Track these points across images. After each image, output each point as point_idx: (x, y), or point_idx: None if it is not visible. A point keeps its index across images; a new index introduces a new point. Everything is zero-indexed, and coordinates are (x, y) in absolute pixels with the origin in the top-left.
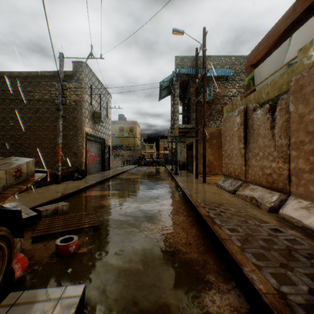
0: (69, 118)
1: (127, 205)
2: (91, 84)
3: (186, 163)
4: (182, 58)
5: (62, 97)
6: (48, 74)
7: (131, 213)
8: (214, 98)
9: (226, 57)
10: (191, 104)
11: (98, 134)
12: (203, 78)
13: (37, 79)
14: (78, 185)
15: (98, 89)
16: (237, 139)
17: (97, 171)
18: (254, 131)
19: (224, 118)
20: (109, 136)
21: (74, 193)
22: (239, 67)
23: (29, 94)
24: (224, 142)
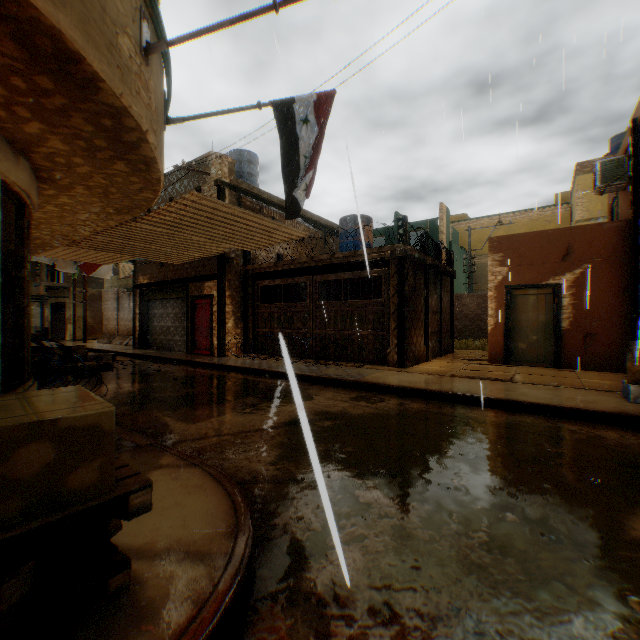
0: None
1: None
2: None
3: (52, 328)
4: None
5: None
6: None
7: None
8: None
9: None
10: None
11: None
12: None
13: None
14: None
15: None
16: (114, 308)
17: None
18: (124, 305)
19: (106, 291)
20: None
21: None
22: None
23: None
24: (106, 309)
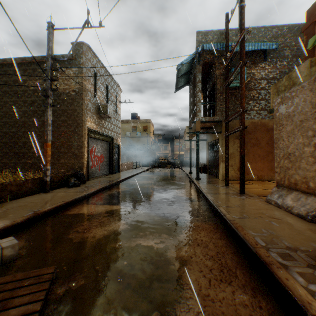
0: (68, 111)
1: (127, 240)
2: (96, 72)
3: (207, 165)
4: (206, 33)
5: (51, 80)
6: (44, 59)
7: (129, 269)
8: (247, 82)
9: (263, 28)
10: (217, 91)
11: (105, 131)
12: (241, 46)
13: (32, 66)
14: (68, 196)
15: (105, 79)
16: (314, 126)
17: (104, 174)
18: None
19: (280, 98)
20: (119, 134)
21: (57, 210)
22: (282, 41)
23: (24, 84)
24: (280, 135)
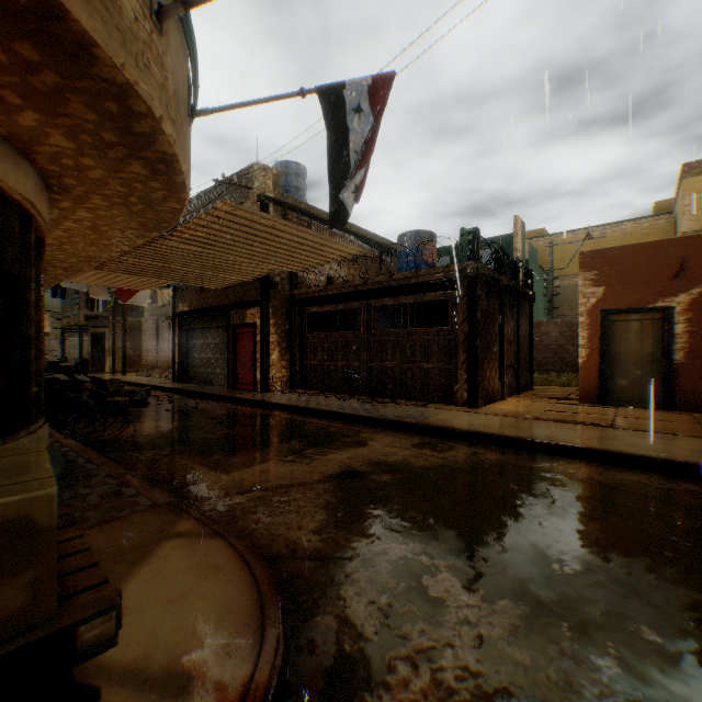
0: None
1: None
2: None
3: (91, 359)
4: None
5: None
6: None
7: None
8: None
9: None
10: None
11: None
12: None
13: None
14: None
15: None
16: (153, 338)
17: None
18: (163, 335)
19: (145, 320)
20: None
21: None
22: None
23: None
24: (145, 339)
